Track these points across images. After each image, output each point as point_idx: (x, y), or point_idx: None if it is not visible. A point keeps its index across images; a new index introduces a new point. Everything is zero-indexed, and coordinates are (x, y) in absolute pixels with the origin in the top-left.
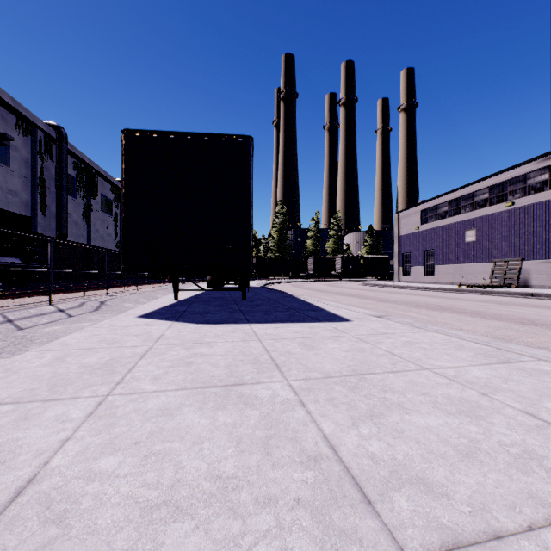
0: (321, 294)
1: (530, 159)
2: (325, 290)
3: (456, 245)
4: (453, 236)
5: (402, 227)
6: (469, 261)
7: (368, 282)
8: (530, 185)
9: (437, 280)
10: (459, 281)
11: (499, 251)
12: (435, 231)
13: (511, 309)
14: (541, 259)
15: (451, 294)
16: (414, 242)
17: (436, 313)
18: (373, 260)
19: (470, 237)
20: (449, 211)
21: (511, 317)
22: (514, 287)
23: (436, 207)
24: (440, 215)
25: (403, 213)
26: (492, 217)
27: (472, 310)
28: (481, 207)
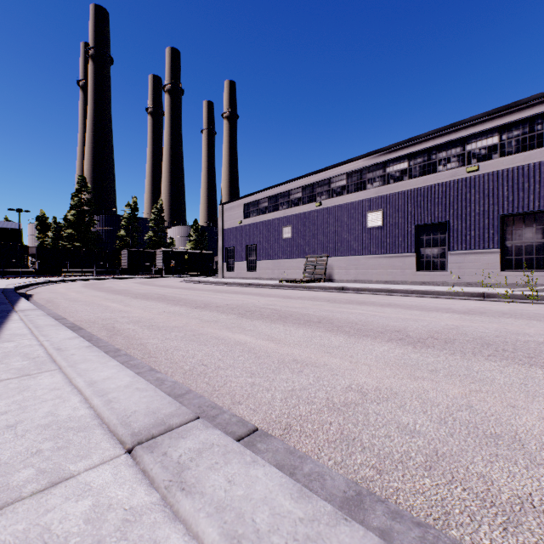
0: (113, 297)
1: (334, 165)
2: (126, 291)
3: (275, 241)
4: (272, 232)
5: (226, 220)
6: (286, 257)
7: (190, 279)
8: (333, 189)
9: (259, 275)
10: (278, 276)
11: (310, 248)
12: (257, 226)
13: (351, 310)
14: (342, 256)
15: (275, 290)
16: (238, 236)
17: (282, 330)
18: (198, 255)
19: (287, 233)
20: (269, 207)
21: (372, 326)
22: (322, 281)
23: (258, 202)
24: (261, 210)
25: (227, 206)
26: (305, 215)
27: (317, 316)
28: (296, 205)
